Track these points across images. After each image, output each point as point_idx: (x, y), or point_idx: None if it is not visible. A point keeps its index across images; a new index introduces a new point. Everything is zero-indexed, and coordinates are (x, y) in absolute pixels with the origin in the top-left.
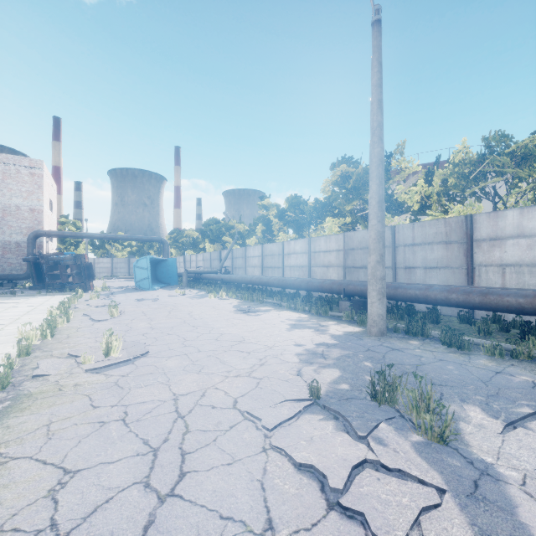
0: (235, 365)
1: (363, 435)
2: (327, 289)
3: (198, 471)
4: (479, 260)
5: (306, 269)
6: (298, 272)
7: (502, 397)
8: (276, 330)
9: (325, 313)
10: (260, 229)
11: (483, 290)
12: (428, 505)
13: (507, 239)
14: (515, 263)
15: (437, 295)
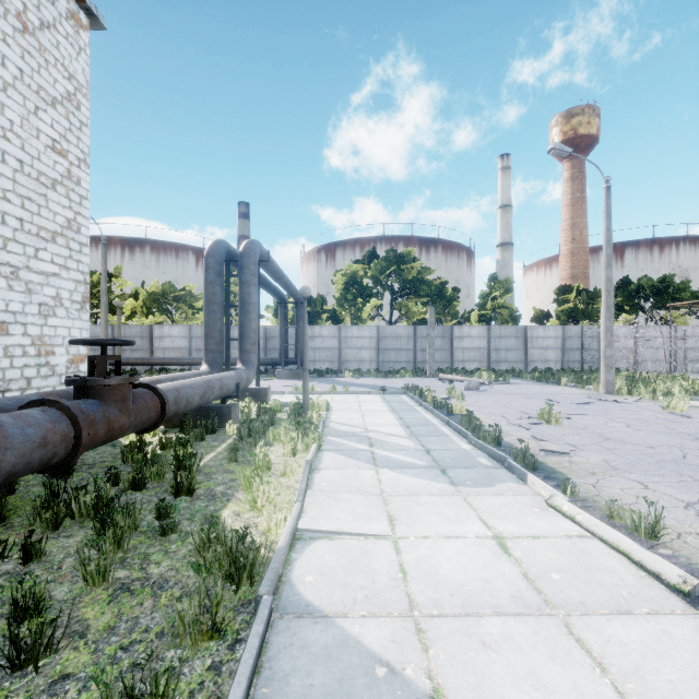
0: None
1: None
2: None
3: None
4: (156, 346)
5: None
6: None
7: None
8: None
9: None
10: None
11: (149, 358)
12: None
13: (166, 338)
14: (168, 348)
15: (133, 361)
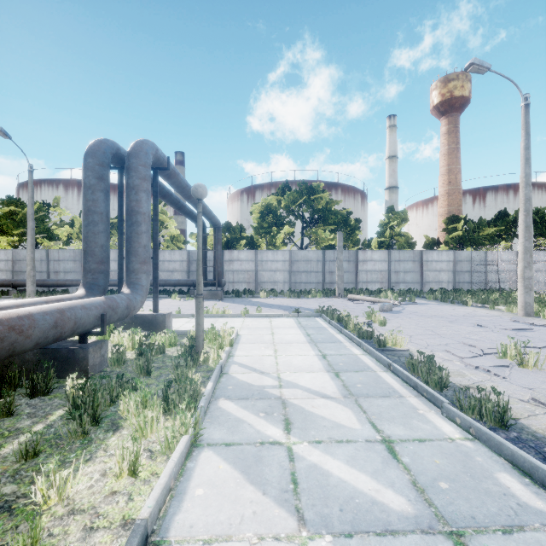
0: None
1: None
2: (0, 284)
3: None
4: None
5: None
6: None
7: None
8: None
9: None
10: None
11: (78, 279)
12: None
13: None
14: None
15: (62, 282)
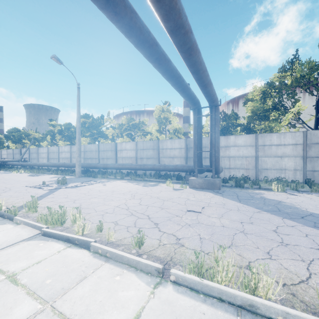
0: (24, 183)
1: (48, 184)
2: (71, 166)
3: (14, 189)
4: (118, 156)
5: (69, 159)
6: (66, 160)
7: (85, 181)
8: (44, 178)
9: (68, 174)
10: (50, 137)
11: (107, 164)
12: (52, 187)
13: (123, 150)
14: (124, 157)
15: (99, 166)
